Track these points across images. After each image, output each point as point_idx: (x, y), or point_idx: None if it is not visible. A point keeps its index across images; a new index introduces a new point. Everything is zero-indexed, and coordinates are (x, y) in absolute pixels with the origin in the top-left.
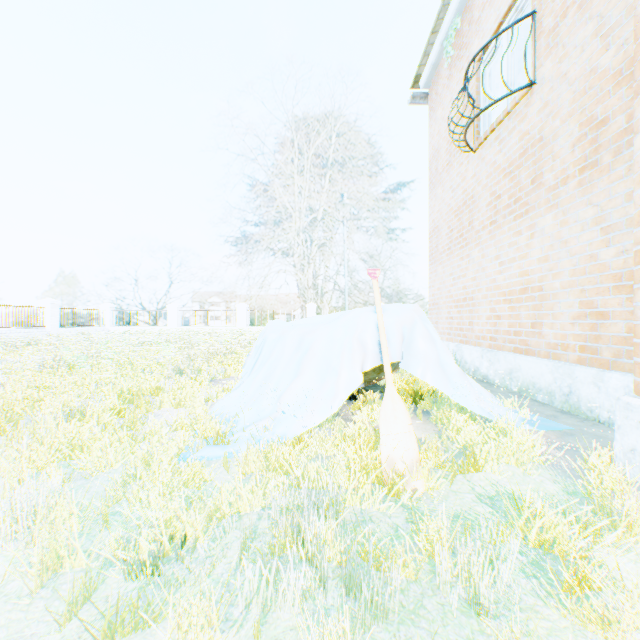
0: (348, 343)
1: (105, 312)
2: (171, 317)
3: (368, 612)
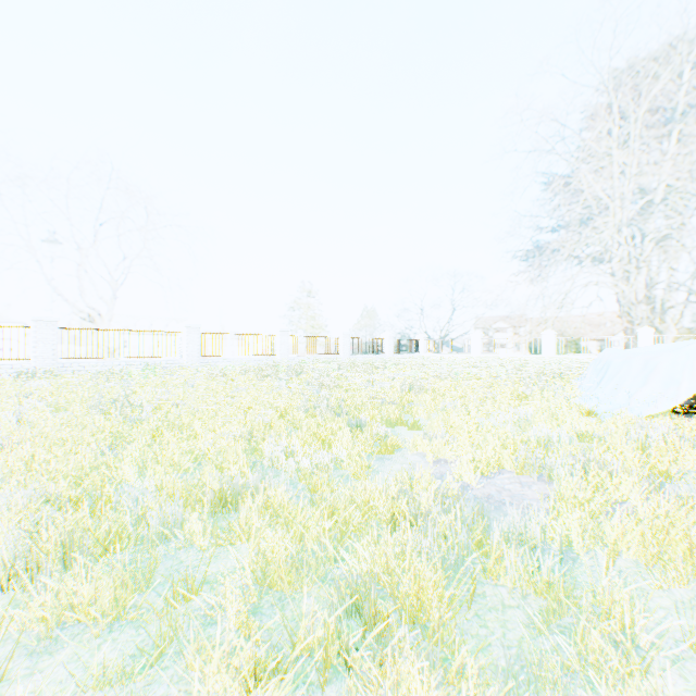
0: (687, 364)
1: (419, 342)
2: (473, 345)
3: (687, 451)
